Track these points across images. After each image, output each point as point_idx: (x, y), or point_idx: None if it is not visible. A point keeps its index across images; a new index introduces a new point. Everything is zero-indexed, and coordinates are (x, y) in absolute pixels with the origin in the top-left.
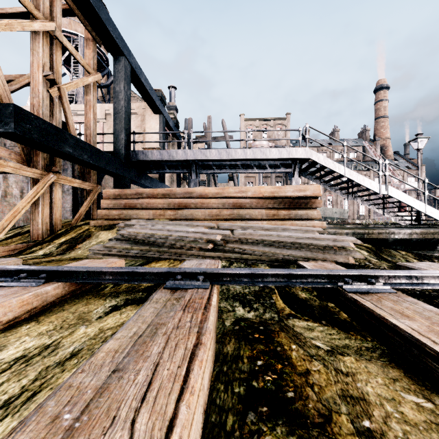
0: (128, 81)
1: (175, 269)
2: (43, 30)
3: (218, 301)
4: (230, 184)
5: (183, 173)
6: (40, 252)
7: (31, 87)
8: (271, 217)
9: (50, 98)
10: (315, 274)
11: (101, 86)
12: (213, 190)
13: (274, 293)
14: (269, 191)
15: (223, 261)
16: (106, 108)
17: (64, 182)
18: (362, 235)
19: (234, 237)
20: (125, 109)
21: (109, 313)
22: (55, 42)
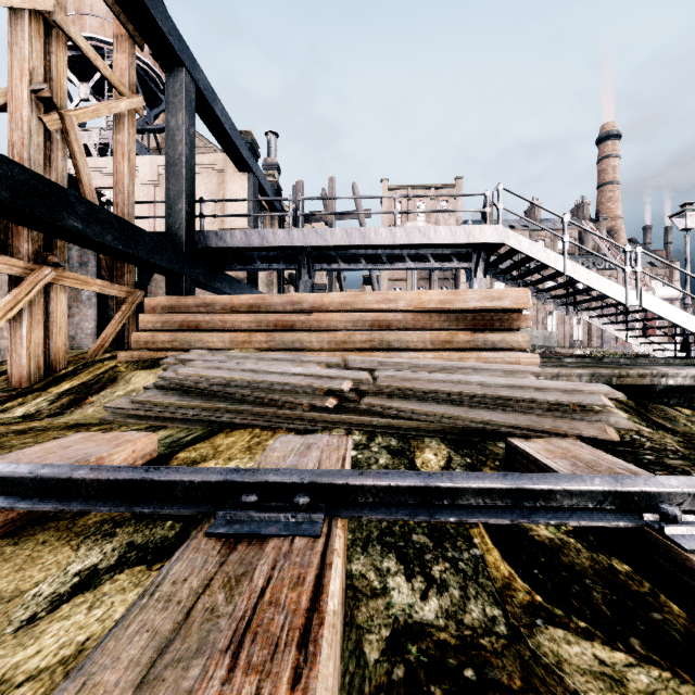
0: (191, 111)
1: (243, 476)
2: (30, 8)
3: (345, 557)
4: (366, 290)
5: (289, 273)
6: (17, 411)
7: (9, 111)
8: (441, 345)
9: (46, 133)
10: (582, 491)
11: (155, 130)
12: (337, 297)
13: (474, 525)
14: (436, 300)
15: (356, 432)
16: (160, 162)
17: (72, 284)
18: (608, 379)
19: (377, 385)
20: (186, 159)
21: (63, 600)
22: (56, 33)
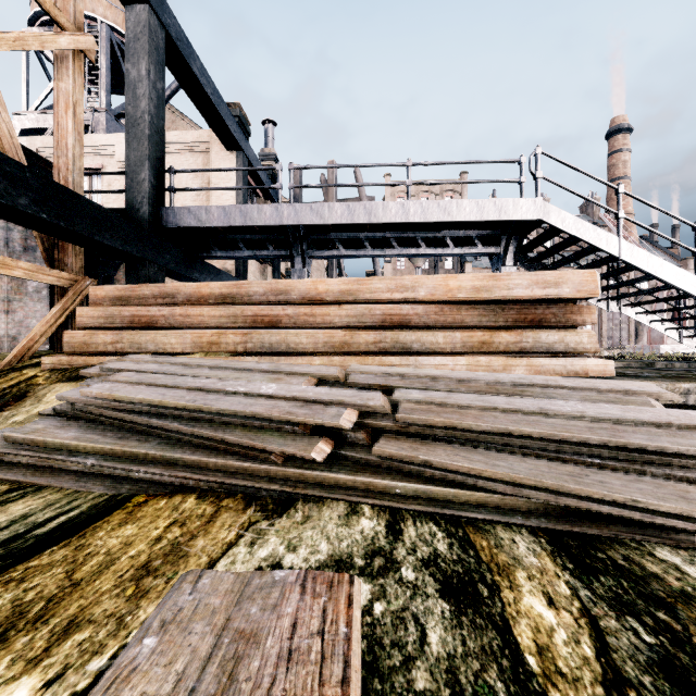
0: (159, 61)
1: None
2: None
3: None
4: None
5: (286, 268)
6: None
7: None
8: (477, 347)
9: None
10: None
11: None
12: (336, 284)
13: None
14: (469, 287)
15: (366, 509)
16: None
17: None
18: None
19: (400, 418)
20: (151, 118)
21: None
22: None
